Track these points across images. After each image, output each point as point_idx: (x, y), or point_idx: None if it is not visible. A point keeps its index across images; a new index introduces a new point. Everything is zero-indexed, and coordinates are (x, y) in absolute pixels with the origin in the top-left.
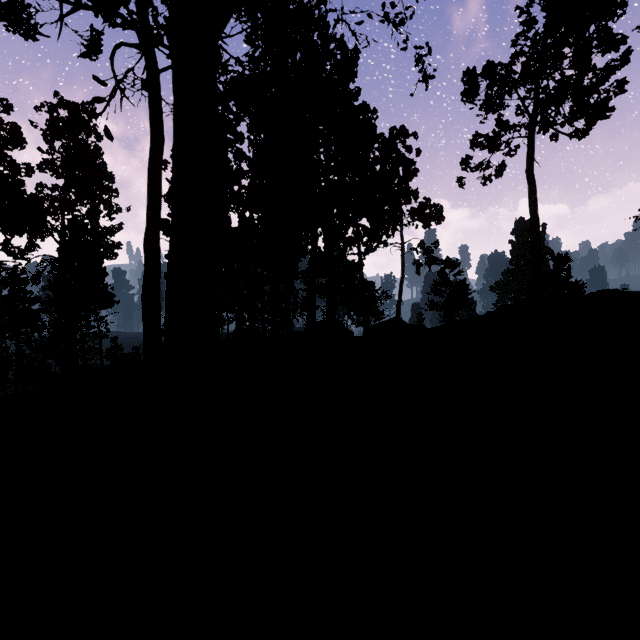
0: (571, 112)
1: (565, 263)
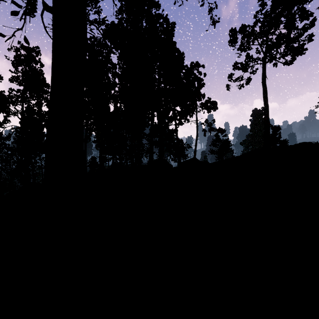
0: (284, 51)
1: (278, 130)
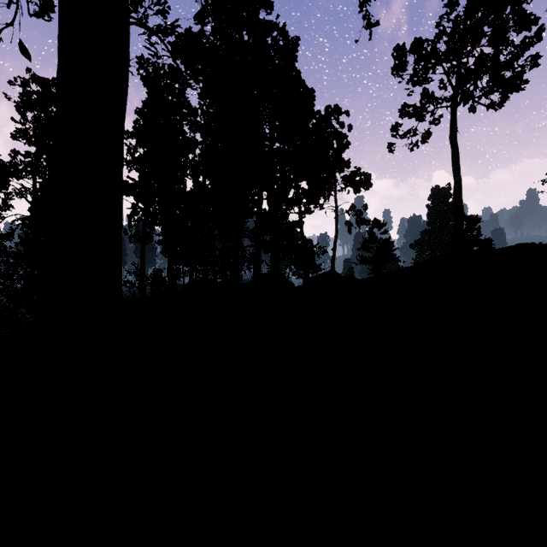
0: (489, 85)
1: (476, 223)
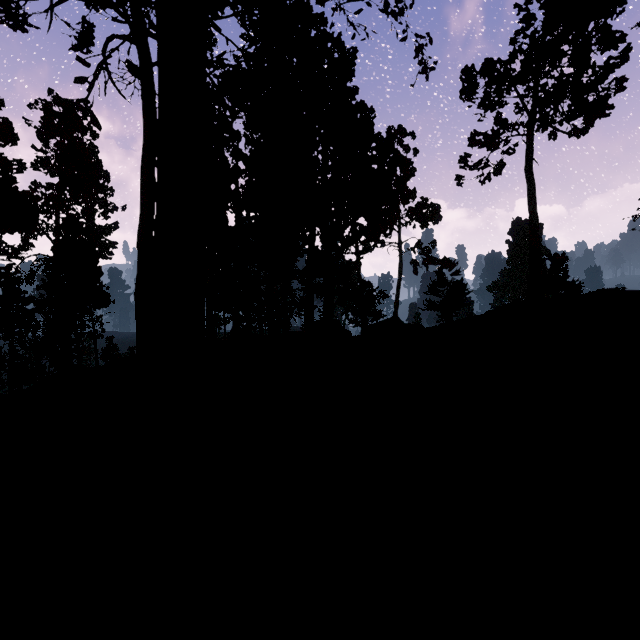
0: (570, 110)
1: (562, 263)
